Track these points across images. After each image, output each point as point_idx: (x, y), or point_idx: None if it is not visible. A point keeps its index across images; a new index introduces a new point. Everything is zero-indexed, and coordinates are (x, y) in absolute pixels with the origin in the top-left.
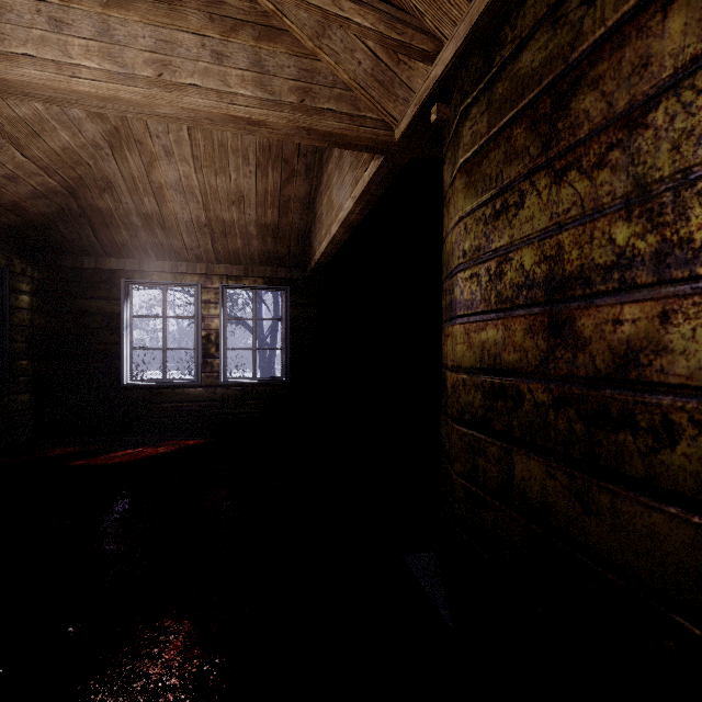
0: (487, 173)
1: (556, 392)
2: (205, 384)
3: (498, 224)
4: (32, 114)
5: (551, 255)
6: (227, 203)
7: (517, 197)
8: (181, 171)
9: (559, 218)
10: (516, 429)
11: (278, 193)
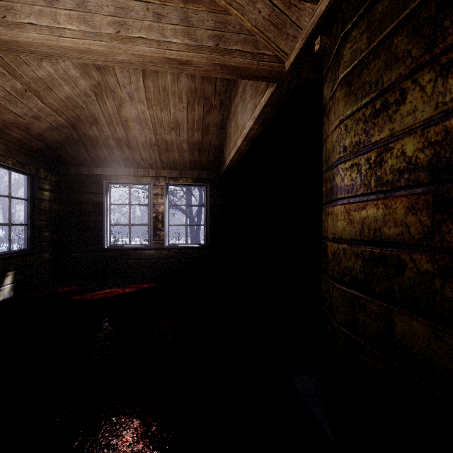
0: (367, 81)
1: (443, 262)
2: (155, 248)
3: (378, 120)
4: (46, 75)
5: (436, 140)
6: (168, 129)
7: (397, 96)
8: (139, 109)
9: (446, 106)
10: (397, 292)
11: (201, 121)
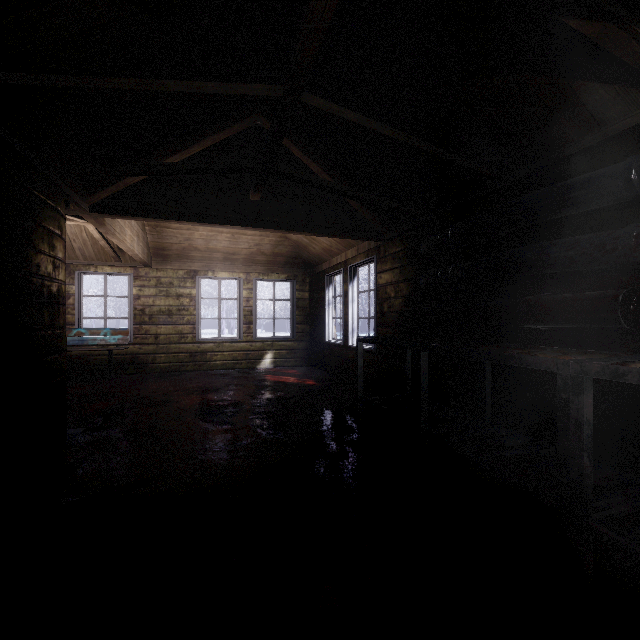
0: None
1: None
2: (345, 345)
3: None
4: None
5: None
6: None
7: None
8: None
9: None
10: None
11: None
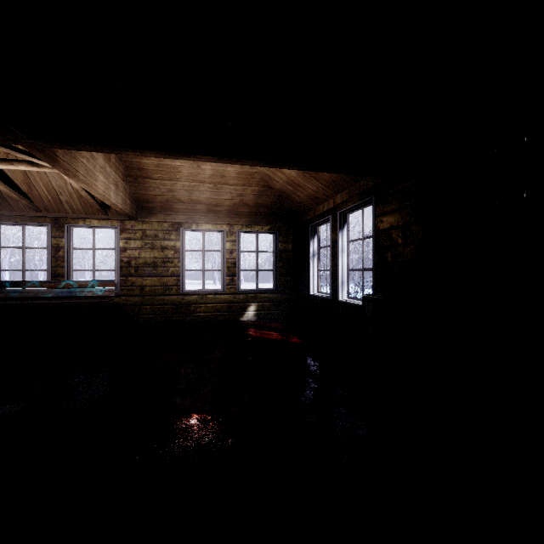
0: None
1: None
2: (333, 300)
3: None
4: (212, 171)
5: None
6: None
7: None
8: None
9: None
10: None
11: None
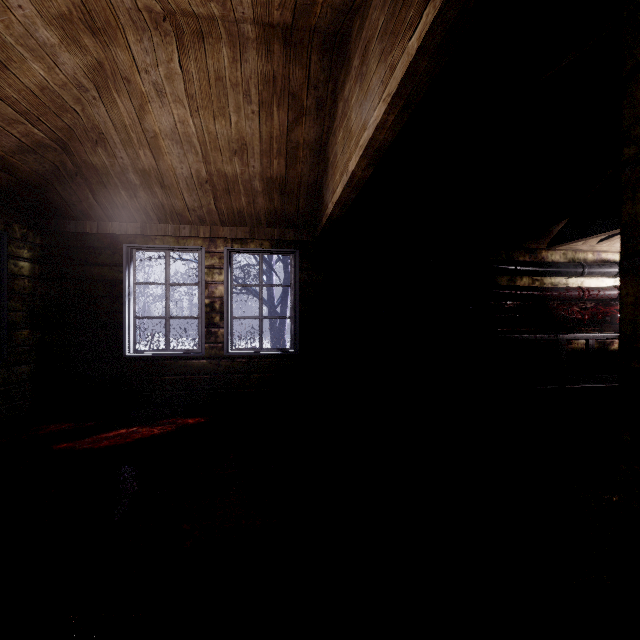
0: None
1: None
2: (209, 355)
3: None
4: None
5: None
6: (228, 153)
7: None
8: (176, 115)
9: None
10: None
11: (284, 138)
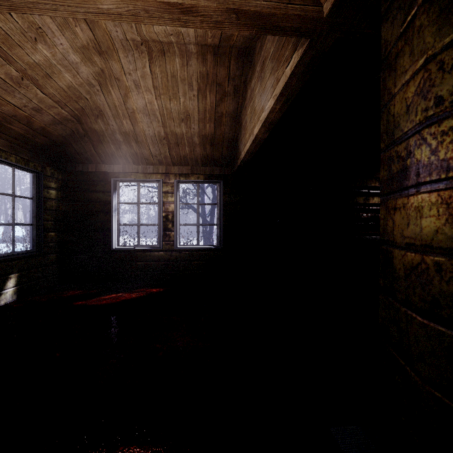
0: None
1: None
2: (165, 249)
3: None
4: (44, 60)
5: None
6: (178, 121)
7: None
8: (146, 99)
9: None
10: None
11: (213, 111)
